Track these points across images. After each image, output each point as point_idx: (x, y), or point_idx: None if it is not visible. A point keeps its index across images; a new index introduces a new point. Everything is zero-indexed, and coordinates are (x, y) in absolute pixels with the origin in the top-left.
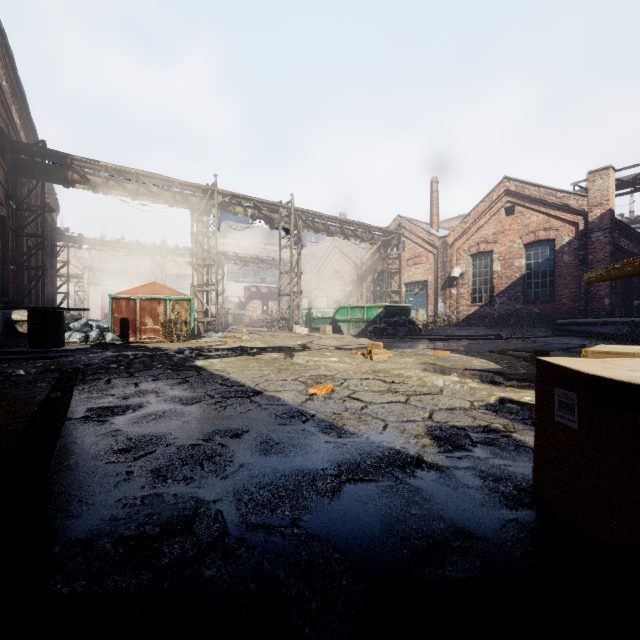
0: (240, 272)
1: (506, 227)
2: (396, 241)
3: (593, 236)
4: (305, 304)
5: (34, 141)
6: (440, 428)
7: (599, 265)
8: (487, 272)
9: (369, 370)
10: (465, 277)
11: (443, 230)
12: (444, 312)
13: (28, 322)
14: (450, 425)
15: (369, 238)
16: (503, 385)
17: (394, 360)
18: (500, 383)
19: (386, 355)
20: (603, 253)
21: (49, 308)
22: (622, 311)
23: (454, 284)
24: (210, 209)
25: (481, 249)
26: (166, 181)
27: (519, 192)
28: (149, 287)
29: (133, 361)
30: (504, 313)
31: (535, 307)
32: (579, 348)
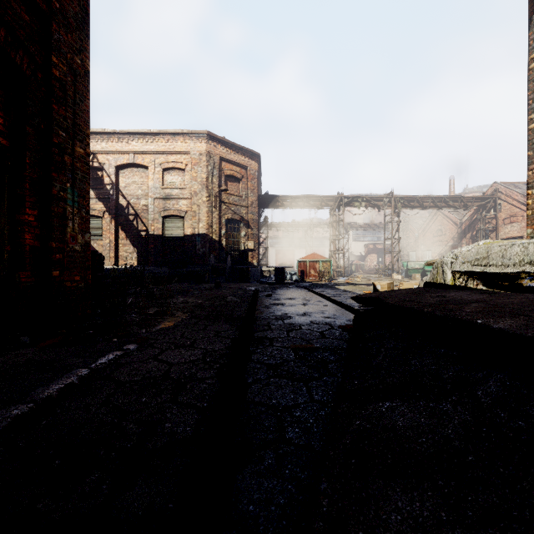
0: (361, 234)
1: None
2: (492, 204)
3: None
4: (413, 256)
5: (260, 187)
6: None
7: None
8: None
9: None
10: None
11: None
12: None
13: (275, 272)
14: None
15: (462, 206)
16: None
17: None
18: None
19: None
20: None
21: (283, 267)
22: None
23: None
24: (340, 207)
25: None
26: (317, 197)
27: None
28: (312, 255)
29: (317, 285)
30: None
31: None
32: None
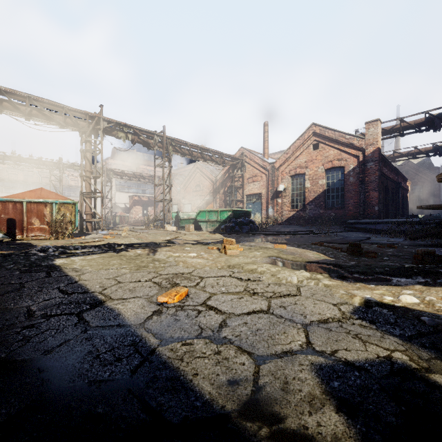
0: (126, 185)
1: (313, 157)
2: (240, 165)
3: (368, 165)
4: (175, 209)
5: None
6: (335, 371)
7: (372, 184)
8: (301, 188)
9: (224, 265)
10: (287, 191)
11: (271, 159)
12: (273, 215)
13: None
14: (342, 360)
15: (221, 162)
16: (350, 280)
17: (245, 254)
18: (347, 278)
19: (238, 250)
20: (374, 176)
21: None
22: (384, 215)
23: (279, 196)
24: (97, 132)
25: (297, 172)
26: (57, 106)
27: (322, 134)
28: (36, 192)
29: None
30: (312, 216)
31: (332, 212)
32: (367, 240)
